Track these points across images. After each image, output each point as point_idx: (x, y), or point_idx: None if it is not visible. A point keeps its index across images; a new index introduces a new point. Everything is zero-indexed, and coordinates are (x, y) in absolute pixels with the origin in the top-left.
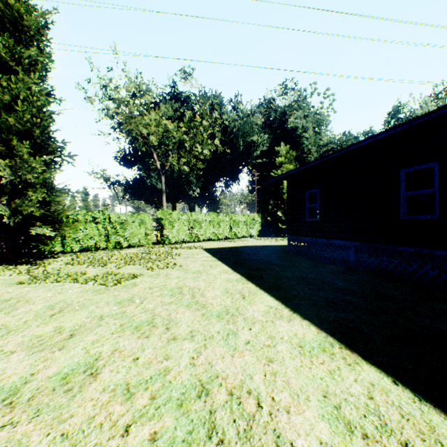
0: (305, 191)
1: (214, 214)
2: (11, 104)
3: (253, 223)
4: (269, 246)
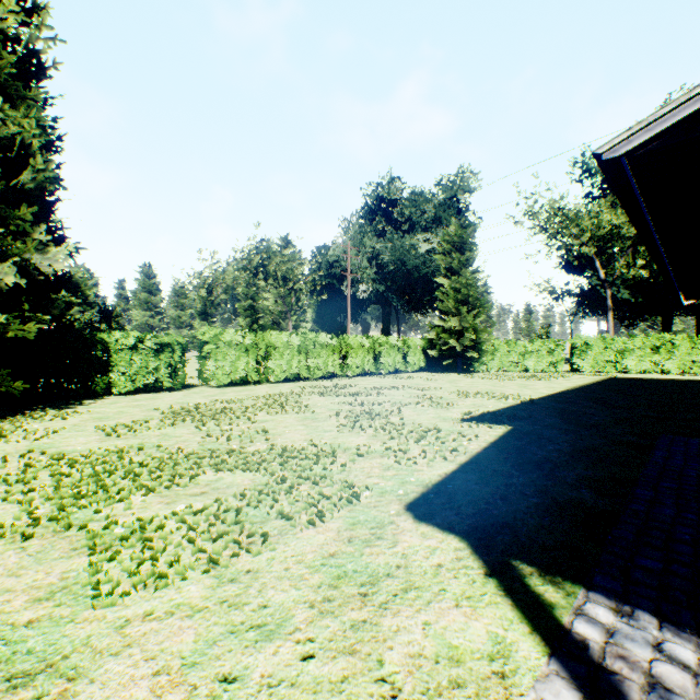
0: None
1: (661, 338)
2: (458, 287)
3: None
4: None
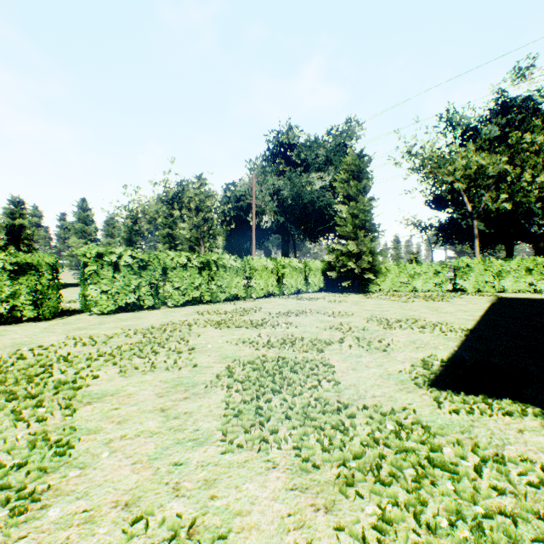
0: None
1: (534, 261)
2: (356, 213)
3: None
4: None
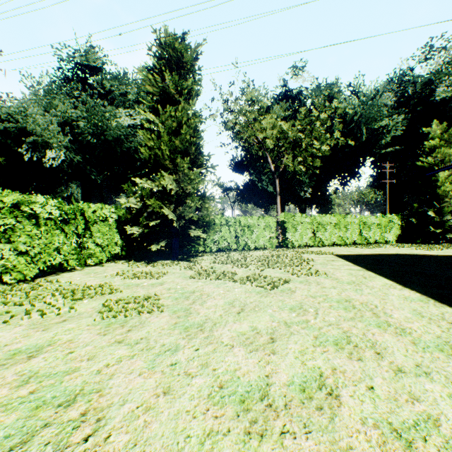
0: None
1: (340, 216)
2: (176, 129)
3: (390, 226)
4: (424, 255)
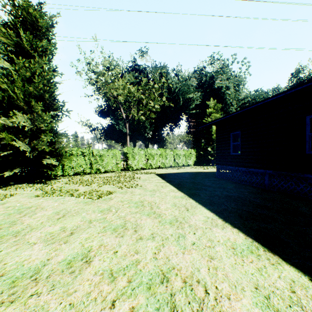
0: (230, 132)
1: (163, 150)
2: (31, 78)
3: (190, 156)
4: (202, 172)
